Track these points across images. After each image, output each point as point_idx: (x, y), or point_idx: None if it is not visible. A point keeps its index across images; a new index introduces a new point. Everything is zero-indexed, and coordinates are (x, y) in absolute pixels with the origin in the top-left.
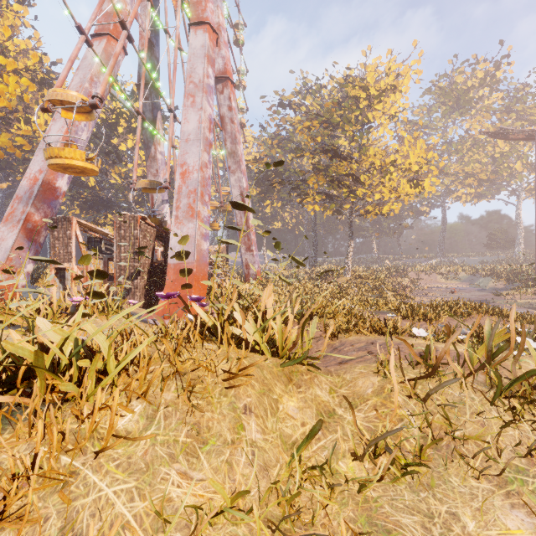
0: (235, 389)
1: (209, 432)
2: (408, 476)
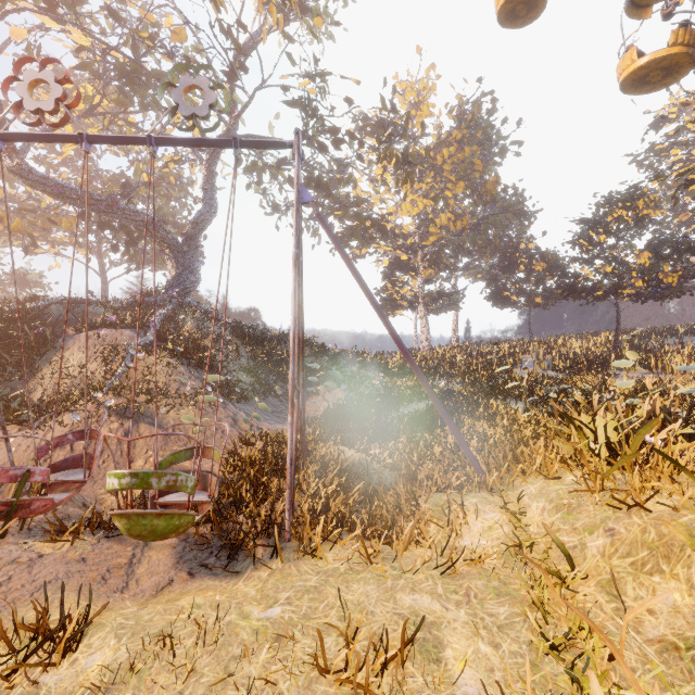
0: (624, 516)
1: (577, 514)
2: (553, 659)
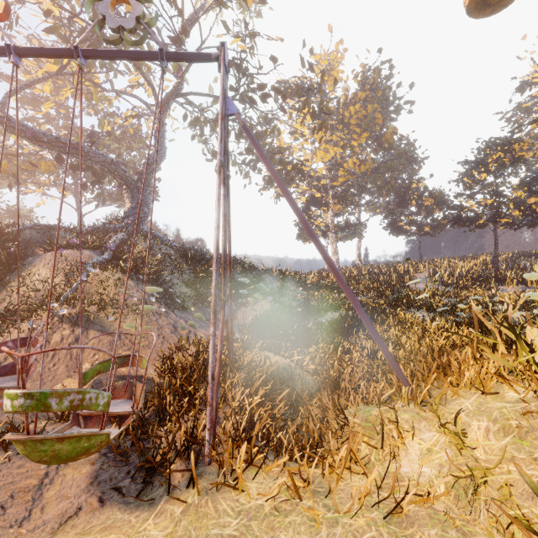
0: None
1: (532, 440)
2: None
